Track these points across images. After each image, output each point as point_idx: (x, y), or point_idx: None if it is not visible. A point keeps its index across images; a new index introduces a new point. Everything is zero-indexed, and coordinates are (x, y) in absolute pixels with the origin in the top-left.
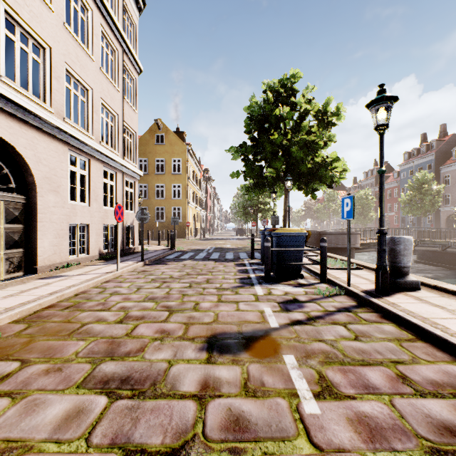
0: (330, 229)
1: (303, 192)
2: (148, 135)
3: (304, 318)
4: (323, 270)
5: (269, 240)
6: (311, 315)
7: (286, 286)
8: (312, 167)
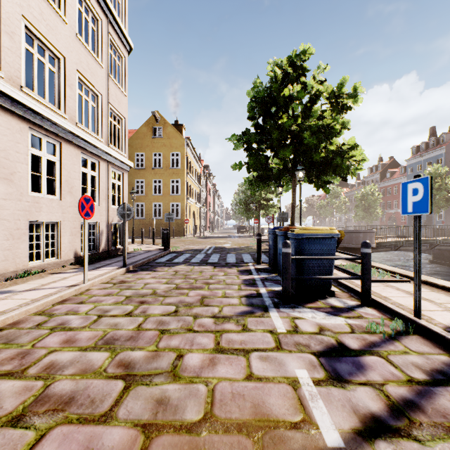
0: (339, 227)
1: (314, 185)
2: (145, 128)
3: (384, 410)
4: (367, 287)
5: (289, 244)
6: (392, 399)
7: (315, 313)
8: (326, 156)
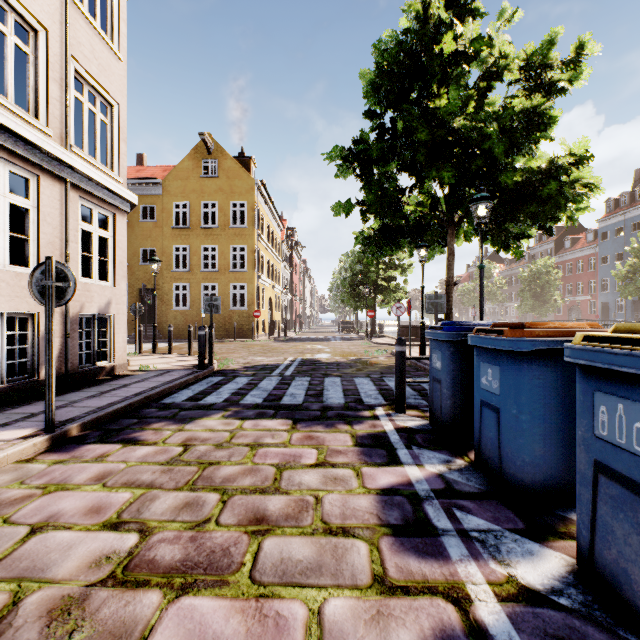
0: None
1: (492, 241)
2: (190, 162)
3: None
4: None
5: None
6: None
7: None
8: (523, 181)
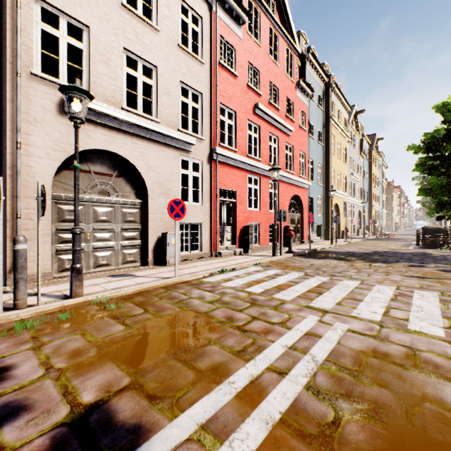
0: None
1: None
2: None
3: None
4: None
5: None
6: None
7: None
8: None
